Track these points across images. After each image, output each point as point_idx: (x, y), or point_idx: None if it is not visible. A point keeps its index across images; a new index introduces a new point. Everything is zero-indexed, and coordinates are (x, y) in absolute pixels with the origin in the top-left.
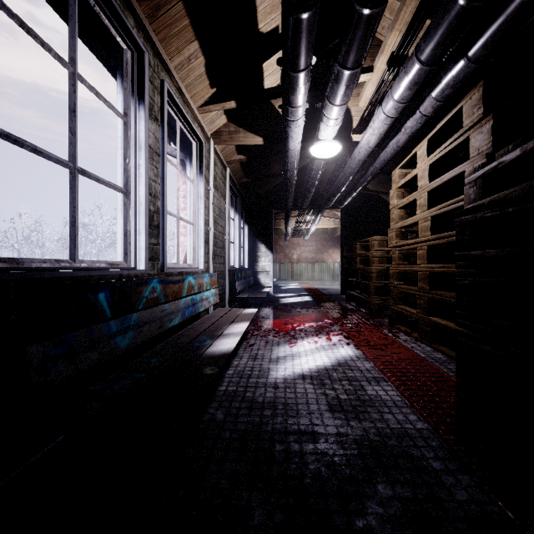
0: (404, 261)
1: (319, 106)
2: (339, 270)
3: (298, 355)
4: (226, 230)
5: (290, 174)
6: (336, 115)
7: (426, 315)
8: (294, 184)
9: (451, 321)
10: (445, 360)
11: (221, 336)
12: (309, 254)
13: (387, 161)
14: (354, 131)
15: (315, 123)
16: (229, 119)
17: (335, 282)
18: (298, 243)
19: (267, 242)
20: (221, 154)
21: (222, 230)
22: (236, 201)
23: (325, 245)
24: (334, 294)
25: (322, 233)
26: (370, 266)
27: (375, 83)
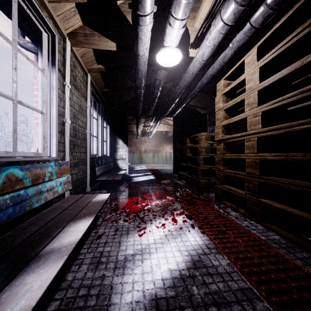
0: (227, 151)
1: (165, 10)
2: (170, 157)
3: (148, 249)
4: (87, 125)
5: (140, 83)
6: (182, 14)
7: (257, 197)
8: (142, 94)
9: (283, 204)
10: (286, 244)
11: (33, 262)
12: (151, 148)
13: (212, 76)
14: (191, 45)
15: (160, 36)
16: (84, 22)
17: (167, 164)
18: (145, 140)
19: (123, 138)
20: (81, 60)
21: (83, 125)
22: (99, 106)
23: (161, 142)
24: (168, 173)
25: (159, 134)
26: (198, 155)
27: (210, 1)
